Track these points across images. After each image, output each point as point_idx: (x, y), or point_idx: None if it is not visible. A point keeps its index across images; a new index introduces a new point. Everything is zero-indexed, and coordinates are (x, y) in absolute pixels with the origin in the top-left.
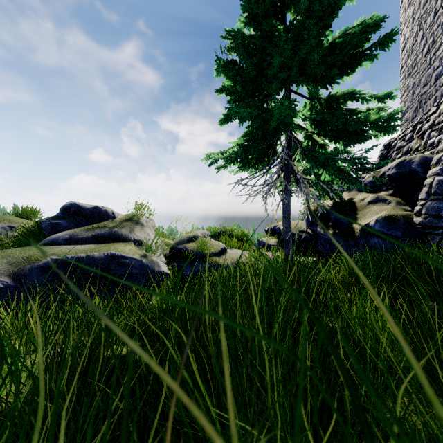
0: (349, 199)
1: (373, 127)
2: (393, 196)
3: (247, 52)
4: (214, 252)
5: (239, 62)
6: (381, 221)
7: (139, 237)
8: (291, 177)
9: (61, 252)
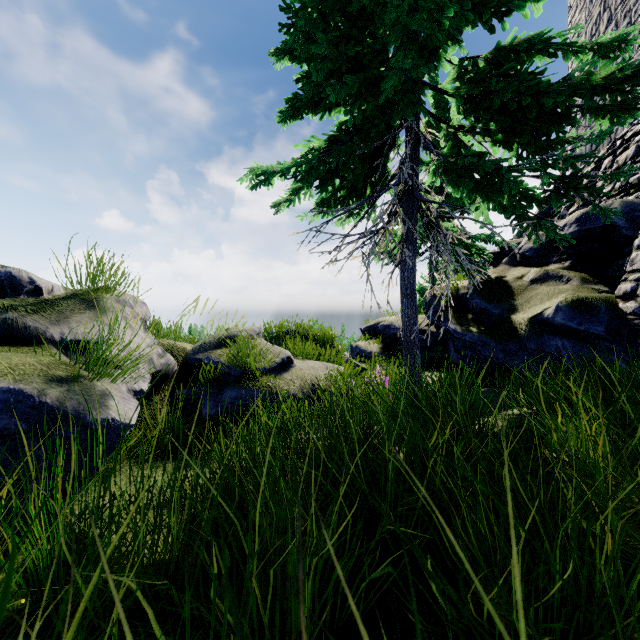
0: (498, 278)
1: (601, 93)
2: (572, 270)
3: None
4: (266, 366)
5: None
6: (566, 308)
7: (79, 335)
8: (417, 218)
9: None
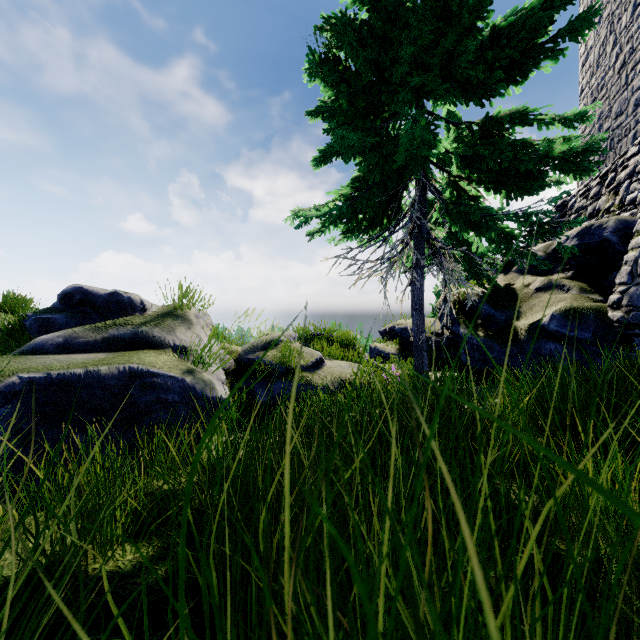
0: (507, 285)
1: (559, 163)
2: (573, 279)
3: (358, 40)
4: (304, 365)
5: (345, 60)
6: (560, 316)
7: (183, 341)
8: (424, 247)
9: (41, 367)
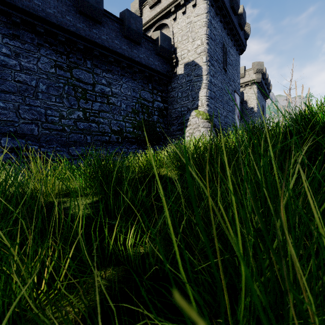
0: None
1: None
2: None
3: None
4: None
5: None
6: None
7: None
8: None
9: None
